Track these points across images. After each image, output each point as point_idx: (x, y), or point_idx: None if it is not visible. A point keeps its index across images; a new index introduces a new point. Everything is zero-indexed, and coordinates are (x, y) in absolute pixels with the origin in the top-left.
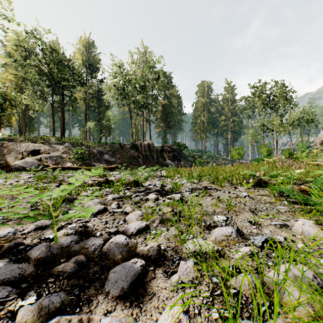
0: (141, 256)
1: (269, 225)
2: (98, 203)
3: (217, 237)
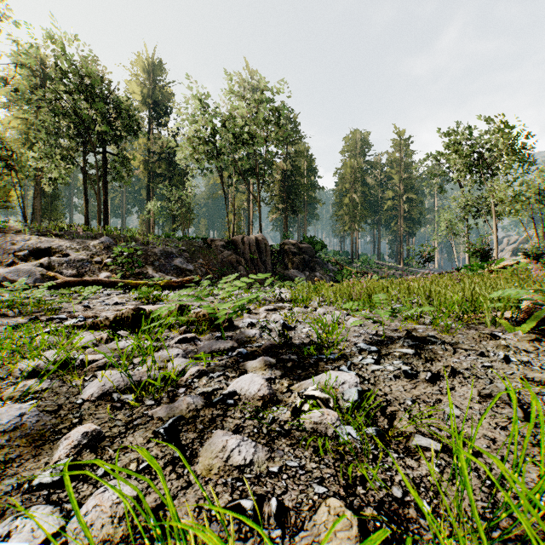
0: None
1: None
2: None
3: None
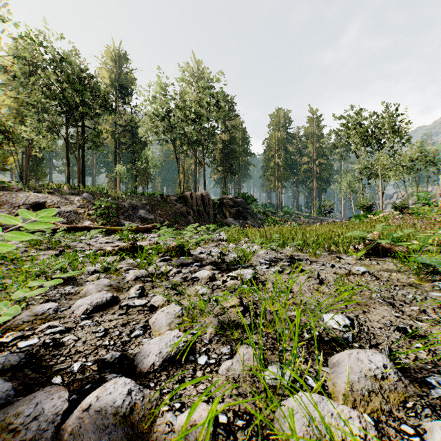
0: None
1: None
2: (105, 286)
3: (355, 382)
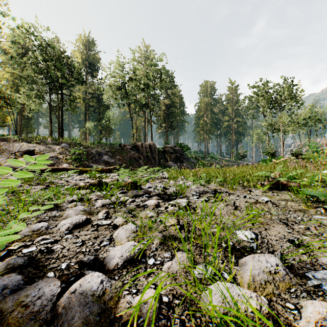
0: (125, 323)
1: (321, 248)
2: (80, 211)
3: (256, 276)
